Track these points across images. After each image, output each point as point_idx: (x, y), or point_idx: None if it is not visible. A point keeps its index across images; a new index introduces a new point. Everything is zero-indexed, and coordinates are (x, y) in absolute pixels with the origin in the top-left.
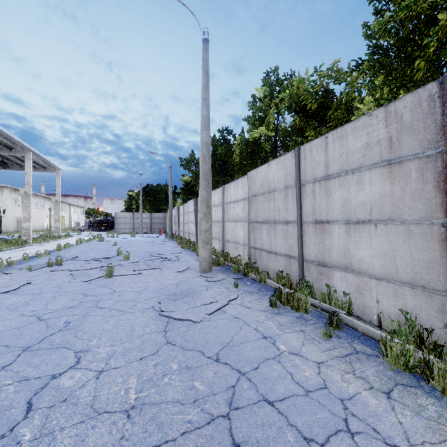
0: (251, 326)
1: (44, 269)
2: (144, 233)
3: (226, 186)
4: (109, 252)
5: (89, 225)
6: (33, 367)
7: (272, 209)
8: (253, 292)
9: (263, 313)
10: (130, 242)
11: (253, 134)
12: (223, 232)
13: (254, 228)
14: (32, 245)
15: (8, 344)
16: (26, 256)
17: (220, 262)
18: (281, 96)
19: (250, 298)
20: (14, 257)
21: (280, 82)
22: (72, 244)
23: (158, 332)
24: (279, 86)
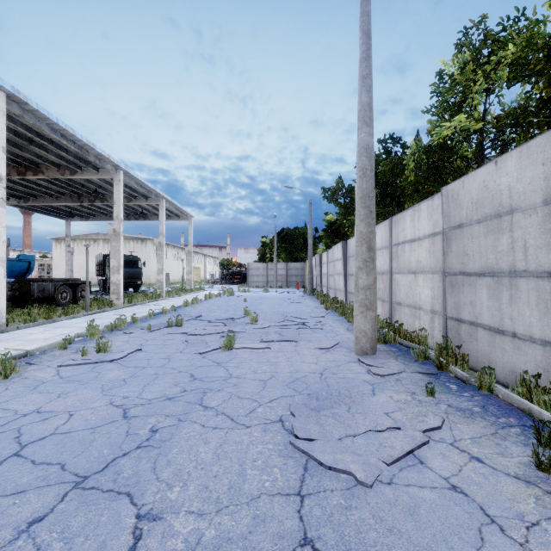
0: (509, 535)
1: (163, 331)
2: (279, 287)
3: (396, 218)
4: (236, 311)
5: (222, 277)
6: (65, 540)
7: (504, 249)
8: (472, 412)
9: (525, 488)
10: (262, 298)
11: (440, 132)
12: (389, 290)
13: (456, 285)
14: (165, 299)
15: (65, 463)
16: (152, 313)
17: (388, 337)
18: (495, 58)
19: (471, 430)
20: (143, 312)
21: (491, 38)
22: (201, 299)
23: (287, 497)
24: (488, 48)
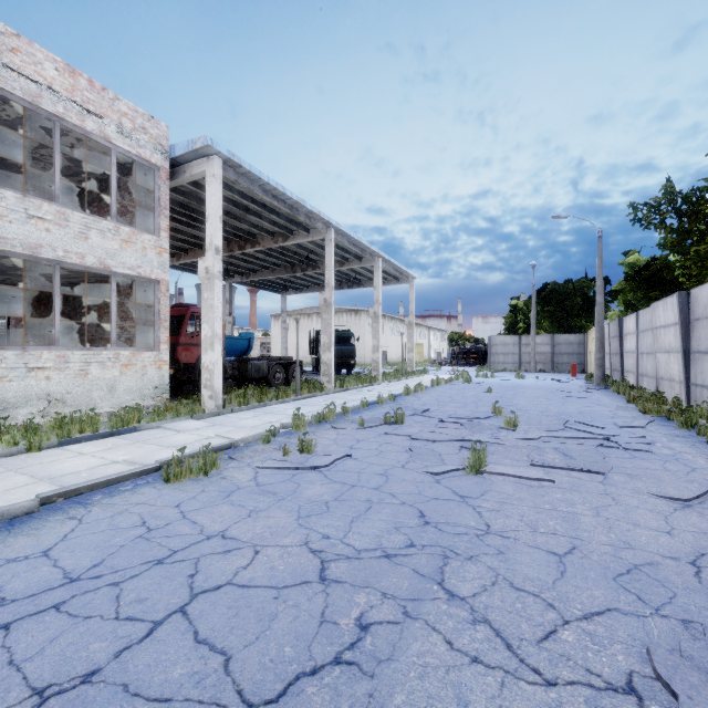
0: None
1: (378, 429)
2: (538, 372)
3: None
4: (478, 406)
5: (452, 356)
6: None
7: None
8: None
9: None
10: (514, 387)
11: None
12: None
13: None
14: (380, 383)
15: (231, 655)
16: (365, 402)
17: None
18: None
19: None
20: (355, 400)
21: None
22: (426, 386)
23: None
24: None
